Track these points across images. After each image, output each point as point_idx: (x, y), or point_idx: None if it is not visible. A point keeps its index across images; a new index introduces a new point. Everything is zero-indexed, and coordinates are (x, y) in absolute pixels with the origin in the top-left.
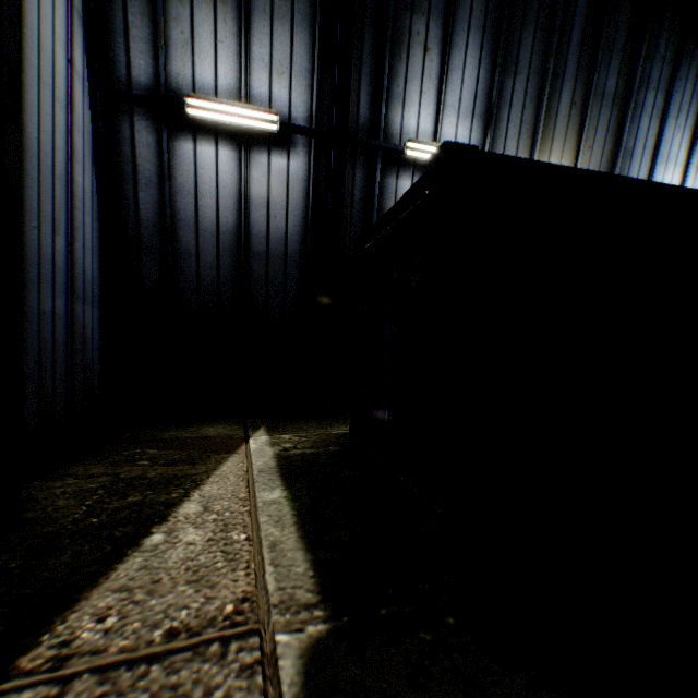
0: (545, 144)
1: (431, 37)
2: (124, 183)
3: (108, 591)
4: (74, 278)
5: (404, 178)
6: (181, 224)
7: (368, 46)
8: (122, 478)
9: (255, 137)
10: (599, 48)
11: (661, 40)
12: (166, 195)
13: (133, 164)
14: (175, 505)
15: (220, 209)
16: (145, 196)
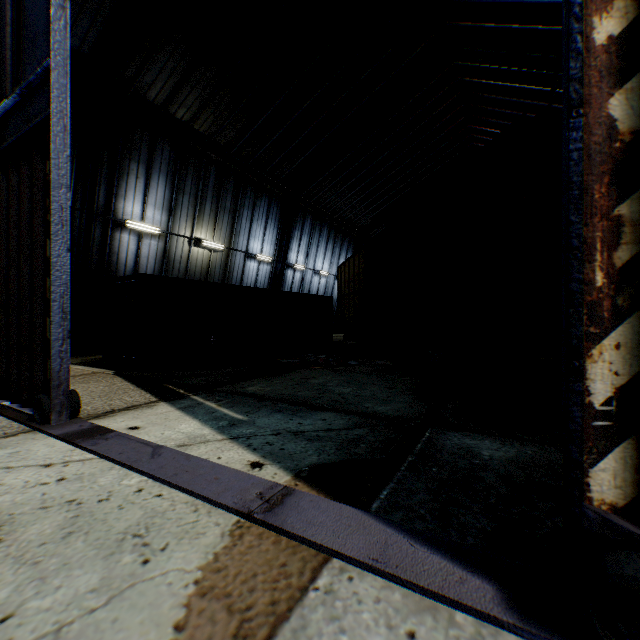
0: (200, 225)
1: (140, 172)
2: None
3: None
4: None
5: (125, 233)
6: None
7: (105, 170)
8: None
9: None
10: (222, 190)
11: (249, 190)
12: None
13: None
14: None
15: None
16: None
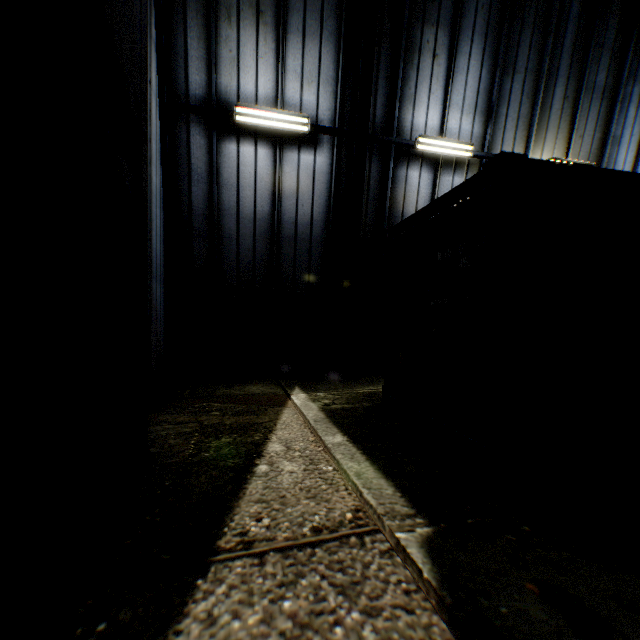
0: (540, 135)
1: (439, 44)
2: (180, 180)
3: (250, 502)
4: (151, 261)
5: (413, 169)
6: (225, 213)
7: (384, 55)
8: (206, 424)
9: (288, 138)
10: (590, 47)
11: None
12: (214, 189)
13: (188, 163)
14: (261, 445)
15: (257, 200)
16: (197, 190)
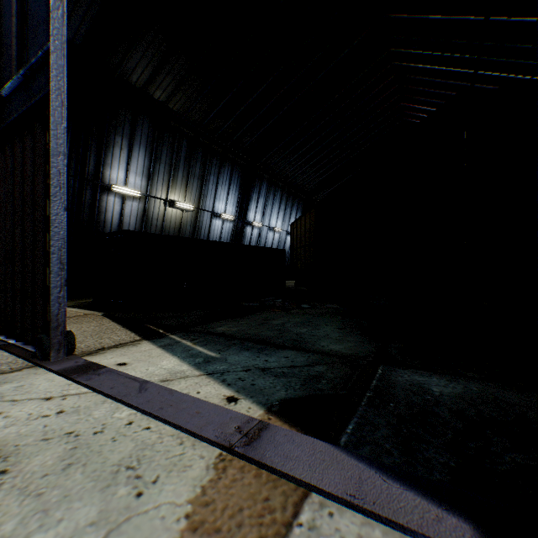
0: (173, 189)
1: (124, 144)
2: None
3: None
4: None
5: (111, 196)
6: None
7: (95, 143)
8: None
9: None
10: (192, 159)
11: (215, 159)
12: None
13: None
14: None
15: None
16: None
